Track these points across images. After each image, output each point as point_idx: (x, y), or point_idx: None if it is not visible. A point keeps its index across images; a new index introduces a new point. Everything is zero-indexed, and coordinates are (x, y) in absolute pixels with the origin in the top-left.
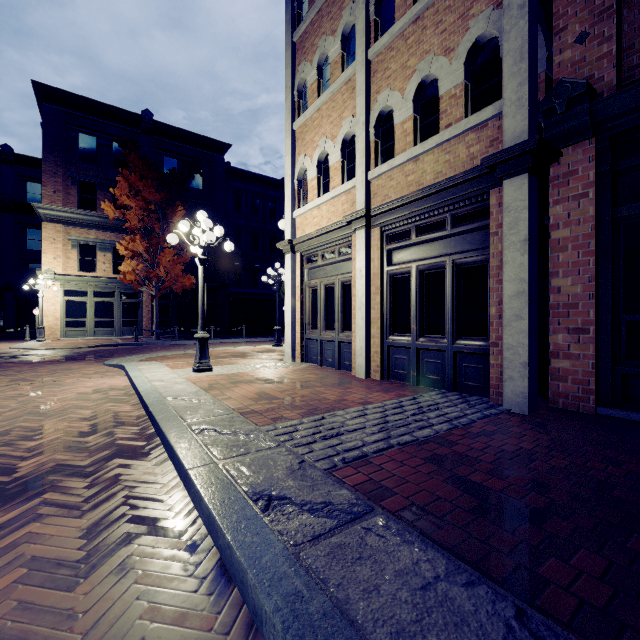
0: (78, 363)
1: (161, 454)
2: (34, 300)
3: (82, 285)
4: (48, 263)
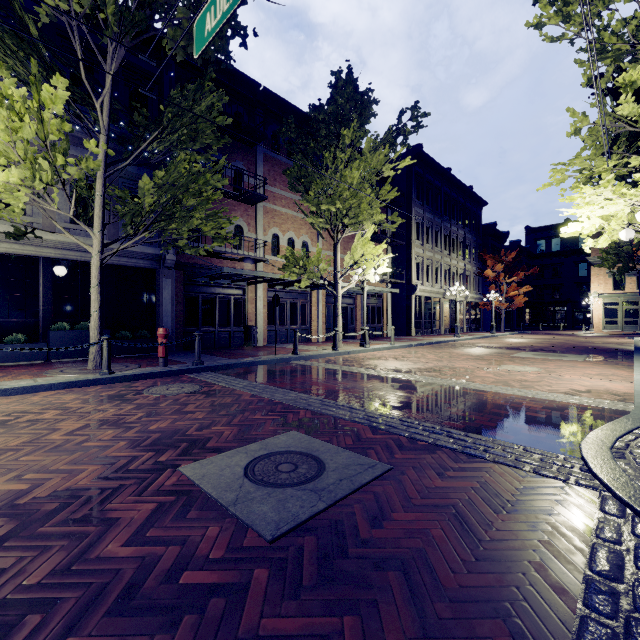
0: (613, 337)
1: (632, 344)
2: (582, 307)
3: (615, 299)
4: (594, 288)
